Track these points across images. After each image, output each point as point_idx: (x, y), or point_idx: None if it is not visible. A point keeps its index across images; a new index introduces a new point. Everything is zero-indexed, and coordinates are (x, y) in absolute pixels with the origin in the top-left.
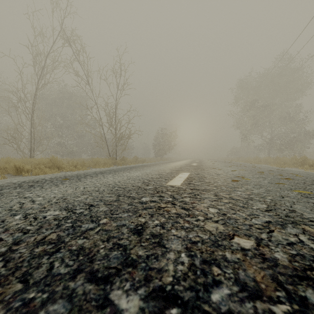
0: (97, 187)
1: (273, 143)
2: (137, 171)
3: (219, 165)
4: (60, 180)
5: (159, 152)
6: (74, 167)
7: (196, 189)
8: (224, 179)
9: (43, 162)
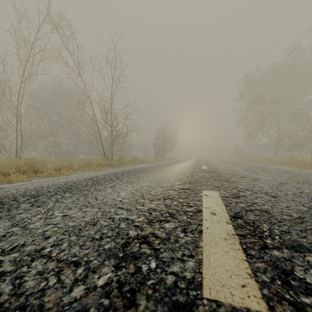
0: None
1: (281, 142)
2: (127, 184)
3: (237, 169)
4: None
5: (159, 151)
6: (57, 170)
7: None
8: None
9: (16, 164)
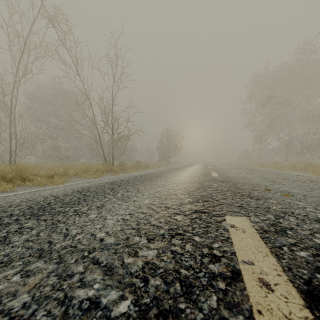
0: None
1: (292, 146)
2: (121, 202)
3: (253, 177)
4: None
5: (164, 155)
6: (50, 177)
7: None
8: None
9: (2, 171)
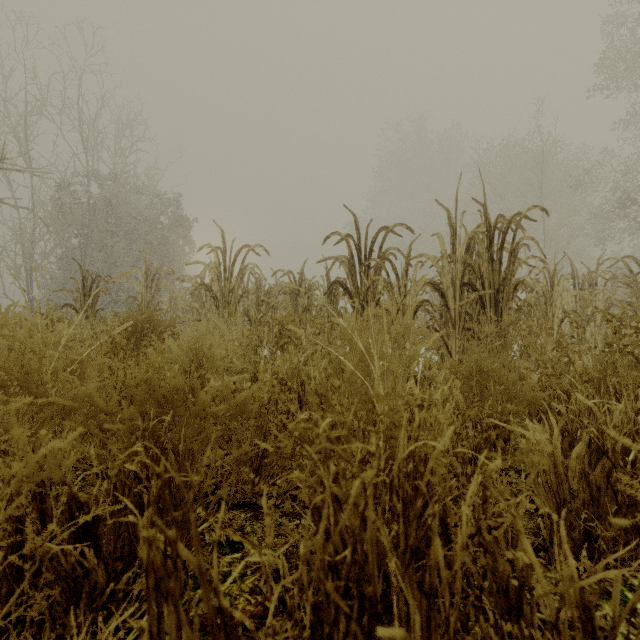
0: None
1: None
2: None
3: None
4: None
5: None
6: None
7: None
8: None
9: None
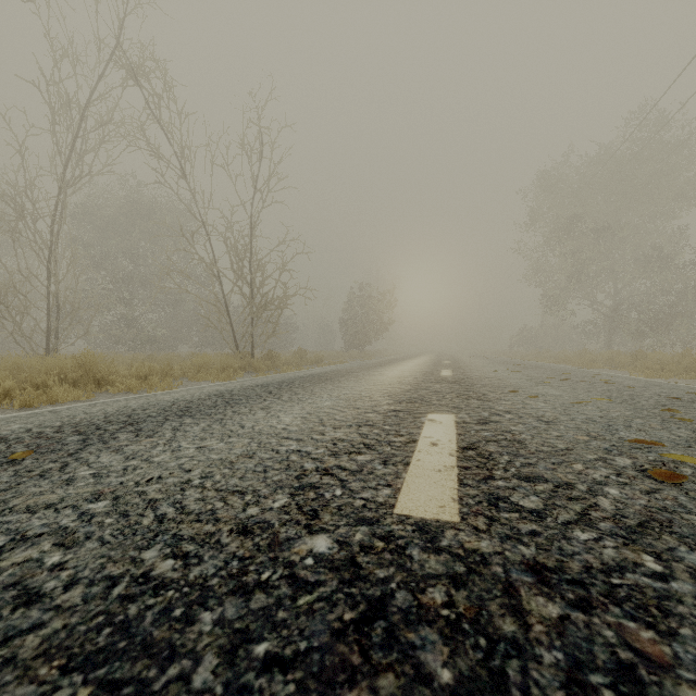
0: (76, 534)
1: (619, 319)
2: (292, 404)
3: (512, 377)
4: (3, 459)
5: (354, 338)
6: (141, 378)
7: (567, 580)
8: (599, 456)
9: (59, 367)
